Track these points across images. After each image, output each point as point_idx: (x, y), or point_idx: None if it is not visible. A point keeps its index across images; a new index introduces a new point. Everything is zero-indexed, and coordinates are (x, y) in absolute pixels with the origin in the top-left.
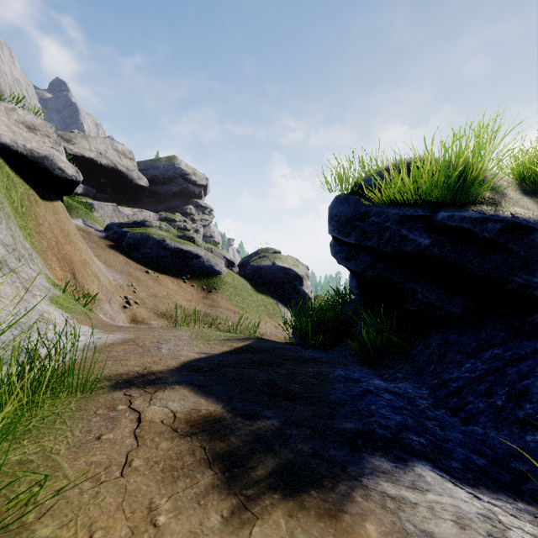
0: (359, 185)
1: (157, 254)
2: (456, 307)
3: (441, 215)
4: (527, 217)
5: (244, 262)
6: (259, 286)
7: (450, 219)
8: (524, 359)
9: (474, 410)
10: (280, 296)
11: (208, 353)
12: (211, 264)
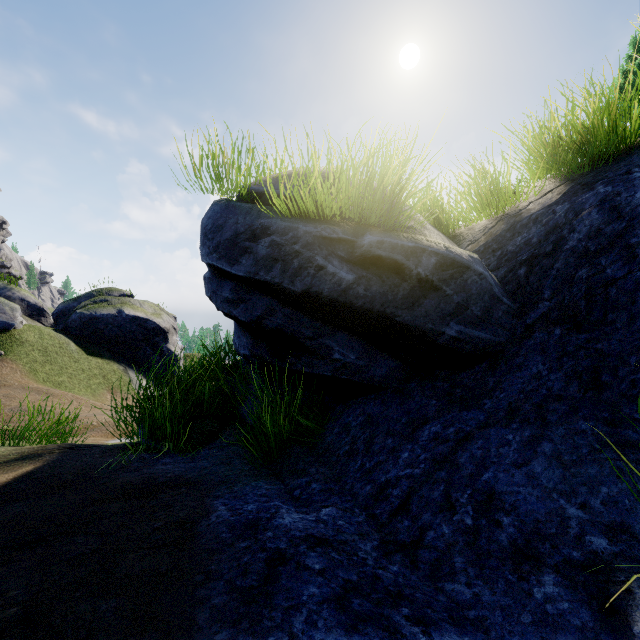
0: (250, 190)
1: None
2: (379, 368)
3: (369, 240)
4: (459, 252)
5: (65, 309)
6: (93, 345)
7: (380, 247)
8: (472, 438)
9: (439, 541)
10: (131, 359)
11: None
12: None
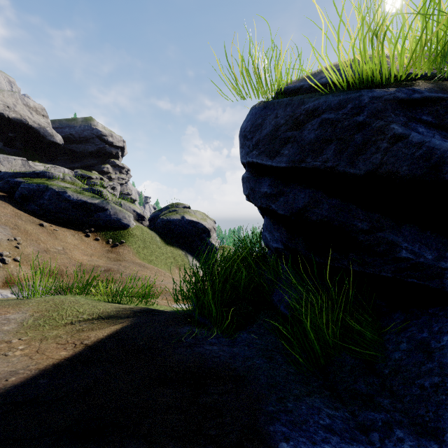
0: (285, 90)
1: (56, 206)
2: None
3: None
4: None
5: (154, 216)
6: (168, 238)
7: None
8: None
9: None
10: (189, 247)
11: (1, 382)
12: (118, 217)
